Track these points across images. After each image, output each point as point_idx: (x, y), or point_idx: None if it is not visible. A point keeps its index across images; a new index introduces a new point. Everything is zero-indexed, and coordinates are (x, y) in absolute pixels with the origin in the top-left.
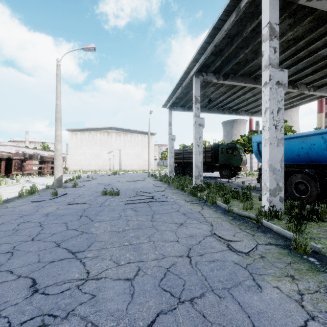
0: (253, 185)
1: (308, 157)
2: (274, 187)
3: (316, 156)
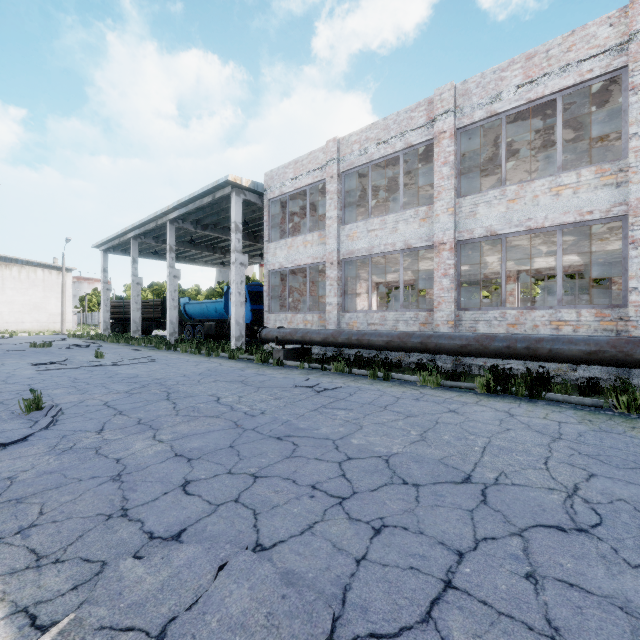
0: None
1: (205, 315)
2: (172, 331)
3: (207, 315)
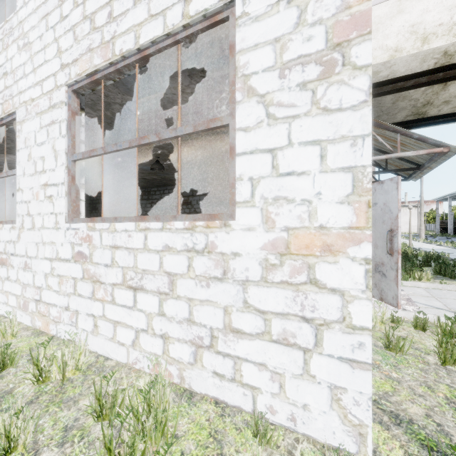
0: None
1: None
2: None
3: None
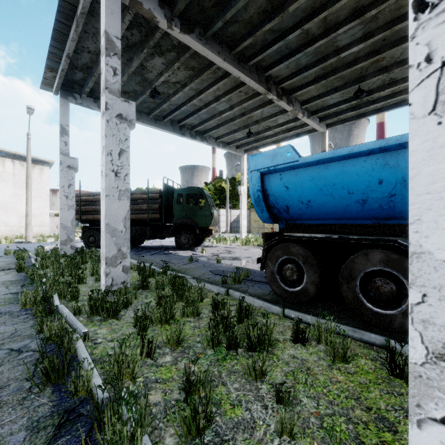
0: (236, 263)
1: (388, 205)
2: None
3: None
